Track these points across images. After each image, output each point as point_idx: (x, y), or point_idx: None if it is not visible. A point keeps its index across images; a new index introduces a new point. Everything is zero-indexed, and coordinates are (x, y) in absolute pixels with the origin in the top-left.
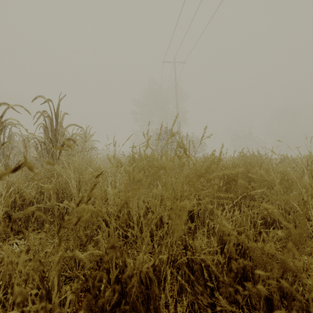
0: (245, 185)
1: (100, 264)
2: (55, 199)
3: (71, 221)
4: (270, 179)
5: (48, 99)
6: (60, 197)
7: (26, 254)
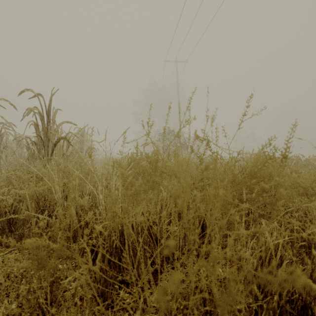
0: None
1: None
2: (34, 208)
3: None
4: (304, 185)
5: (38, 93)
6: (42, 206)
7: None
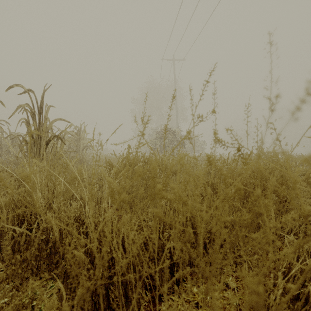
0: None
1: None
2: (12, 219)
3: None
4: None
5: (29, 89)
6: (22, 215)
7: None
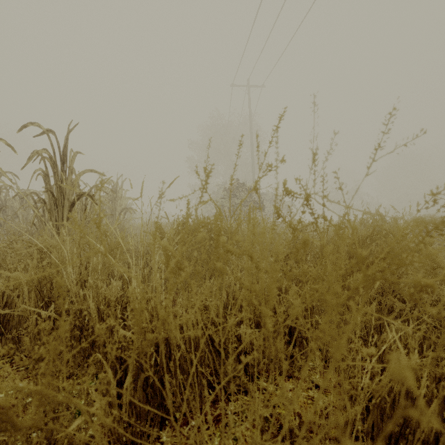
0: None
1: None
2: (35, 300)
3: None
4: None
5: (48, 129)
6: (47, 296)
7: None
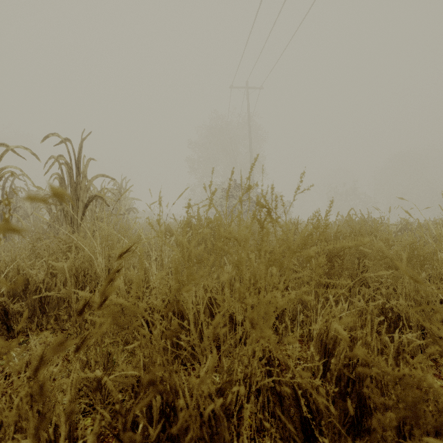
0: (407, 274)
1: (137, 388)
2: (73, 284)
3: (66, 346)
4: (392, 255)
5: (66, 138)
6: (81, 282)
7: (27, 368)
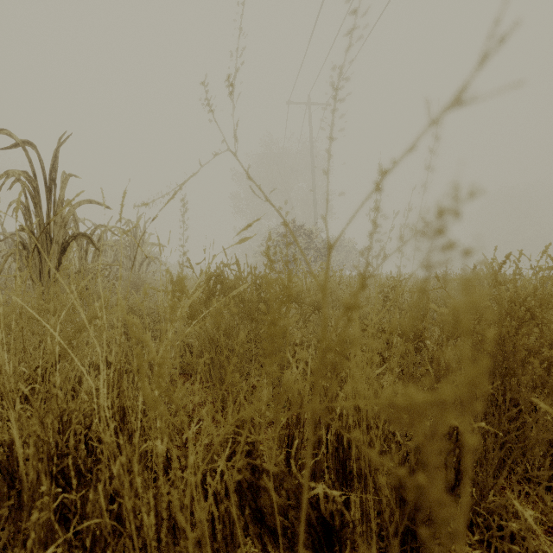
0: None
1: None
2: None
3: None
4: None
5: (25, 140)
6: None
7: None
